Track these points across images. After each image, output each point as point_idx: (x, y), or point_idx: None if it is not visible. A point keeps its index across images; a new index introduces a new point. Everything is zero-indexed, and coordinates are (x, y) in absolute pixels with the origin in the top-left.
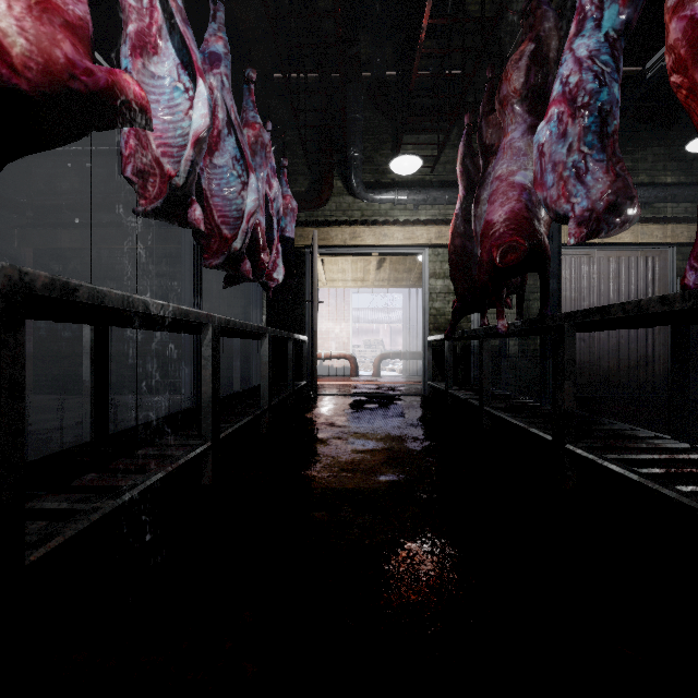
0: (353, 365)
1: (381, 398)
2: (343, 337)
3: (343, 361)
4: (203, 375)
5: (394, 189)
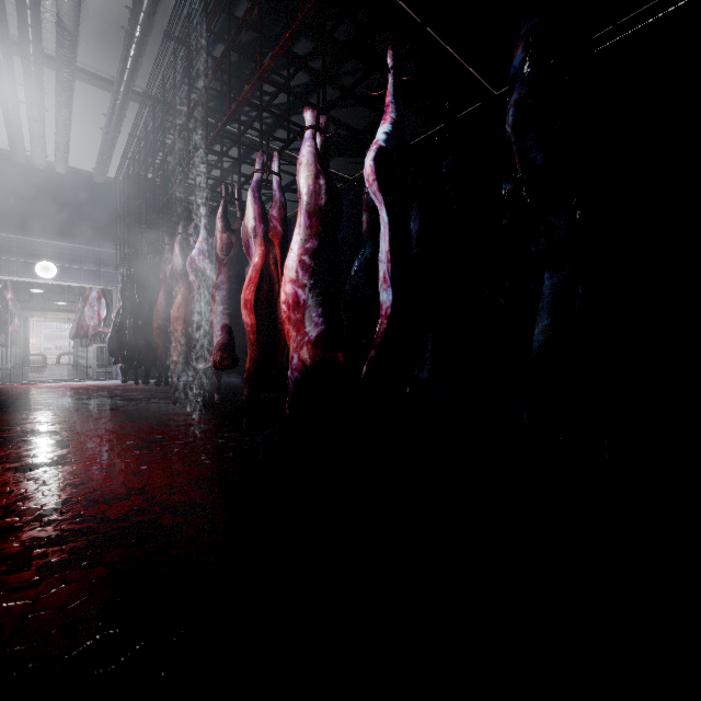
0: (45, 358)
1: (56, 366)
2: (38, 345)
3: (38, 357)
4: (15, 355)
5: (61, 301)
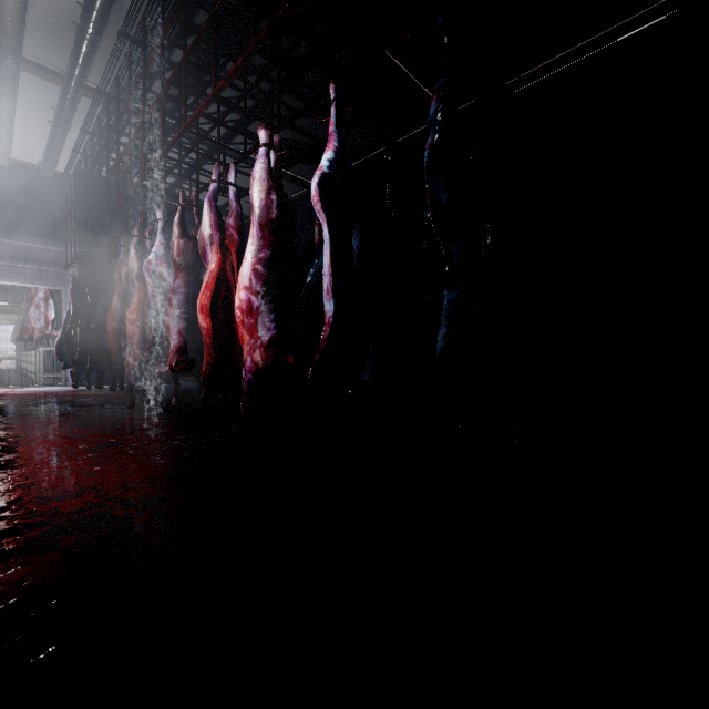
0: None
1: None
2: None
3: None
4: None
5: (1, 300)
